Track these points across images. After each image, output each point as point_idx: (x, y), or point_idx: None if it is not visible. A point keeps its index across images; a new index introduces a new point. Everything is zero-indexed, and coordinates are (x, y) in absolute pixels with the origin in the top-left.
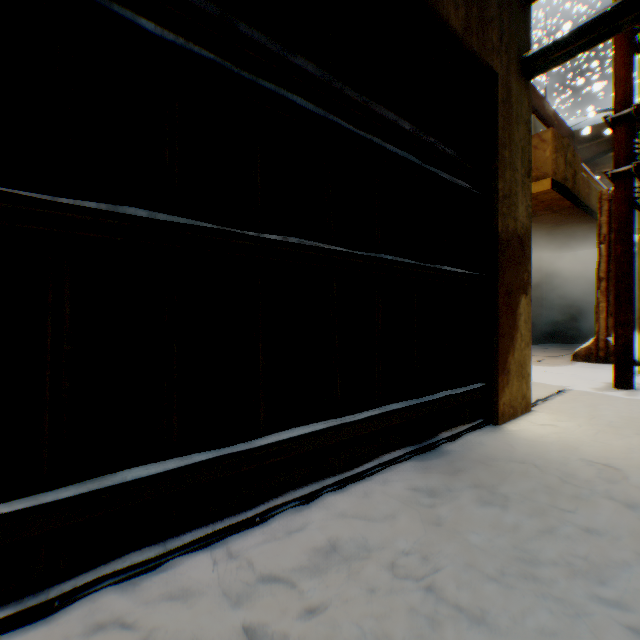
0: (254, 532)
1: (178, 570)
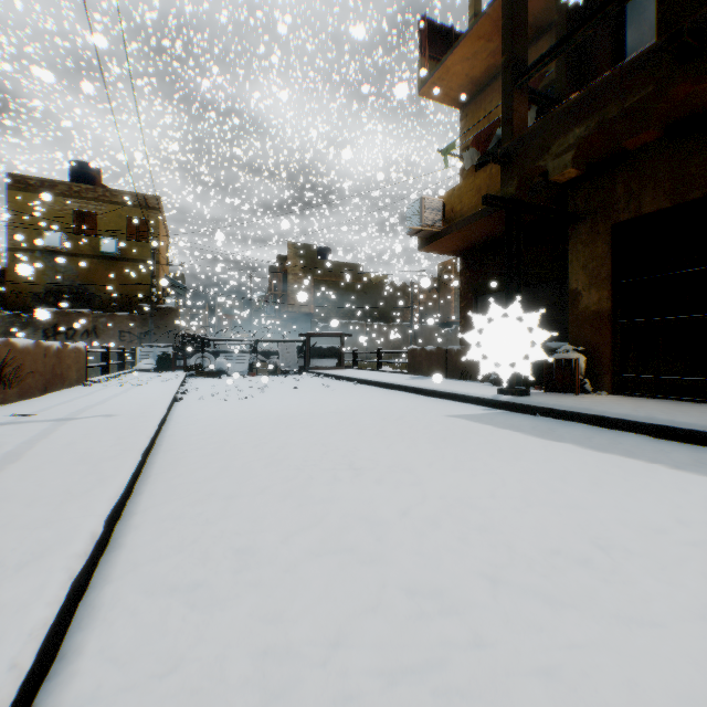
0: (706, 404)
1: (679, 401)
